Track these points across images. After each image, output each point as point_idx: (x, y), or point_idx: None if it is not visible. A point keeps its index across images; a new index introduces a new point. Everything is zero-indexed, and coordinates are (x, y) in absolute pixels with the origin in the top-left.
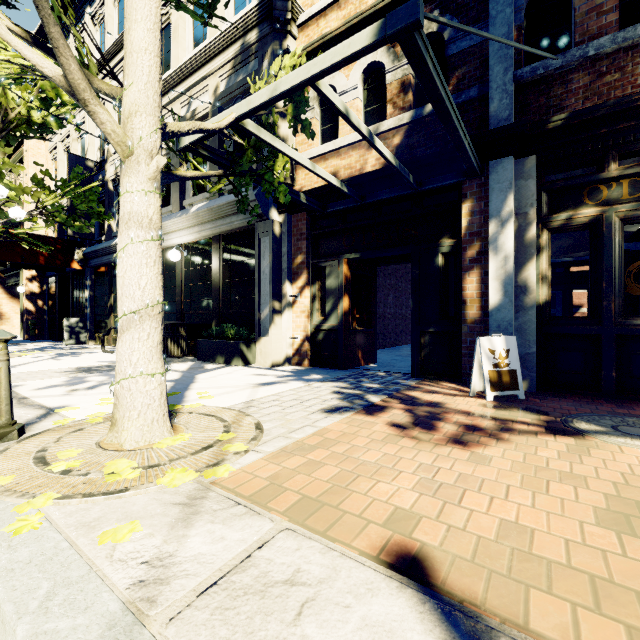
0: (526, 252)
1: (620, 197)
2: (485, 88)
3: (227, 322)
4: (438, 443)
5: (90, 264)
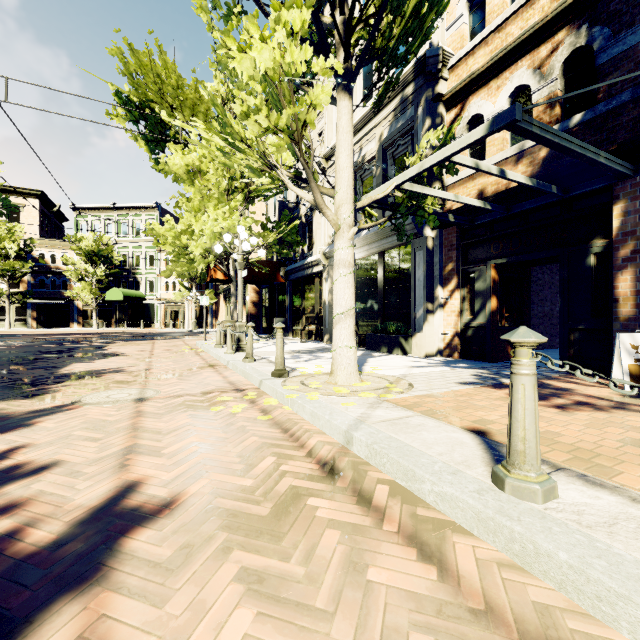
0: None
1: None
2: (639, 90)
3: (389, 320)
4: (541, 406)
5: (290, 278)
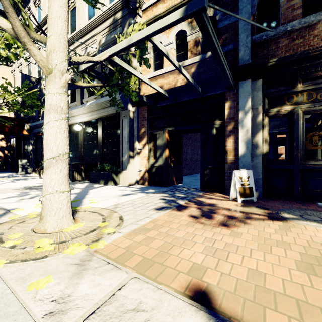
0: (257, 127)
1: (302, 101)
2: (237, 45)
3: (105, 162)
4: (214, 226)
5: (33, 132)
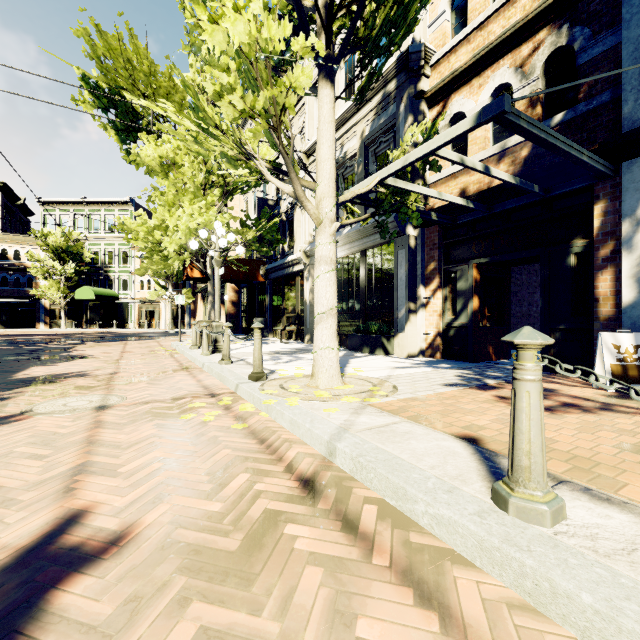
0: None
1: None
2: (619, 90)
3: (371, 320)
4: None
5: (270, 277)
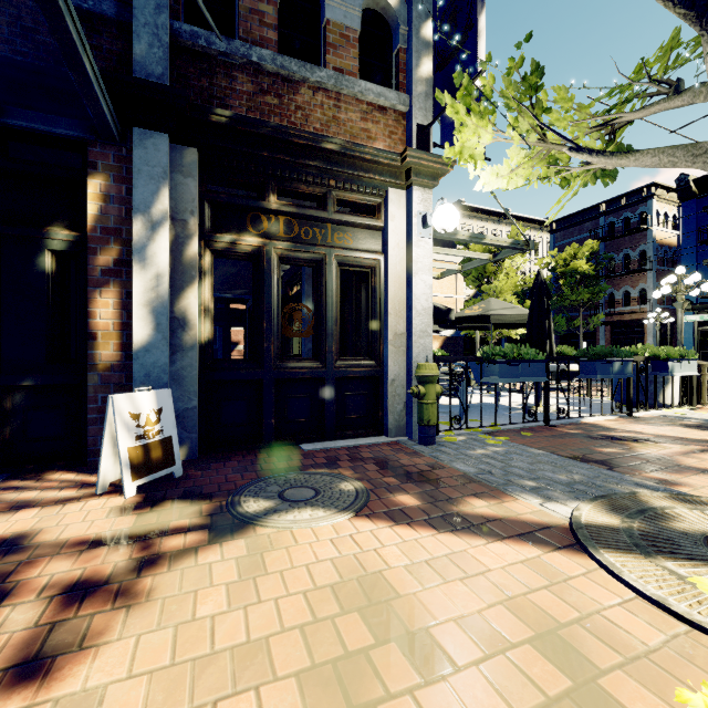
0: (186, 273)
1: (278, 233)
2: (128, 14)
3: None
4: None
5: None
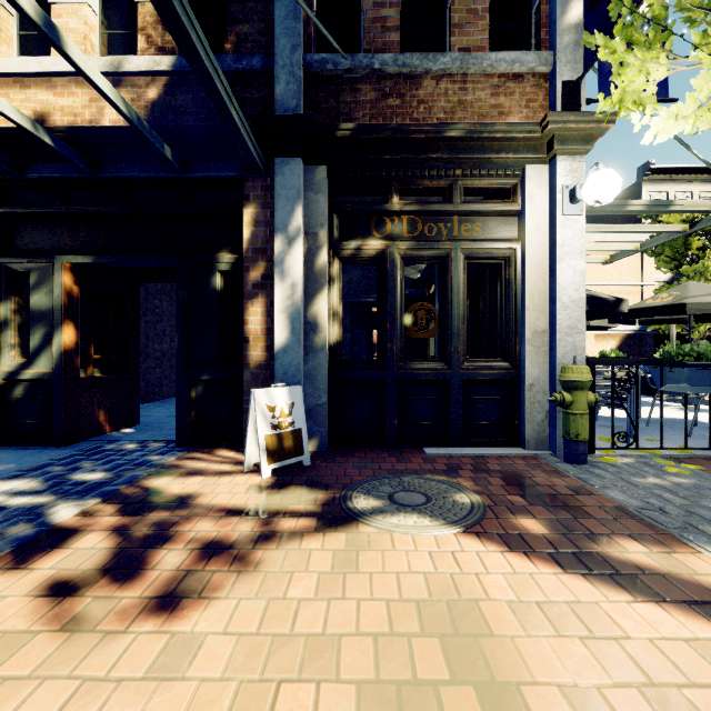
0: (316, 281)
1: (401, 234)
2: (271, 62)
3: None
4: (120, 621)
5: None
